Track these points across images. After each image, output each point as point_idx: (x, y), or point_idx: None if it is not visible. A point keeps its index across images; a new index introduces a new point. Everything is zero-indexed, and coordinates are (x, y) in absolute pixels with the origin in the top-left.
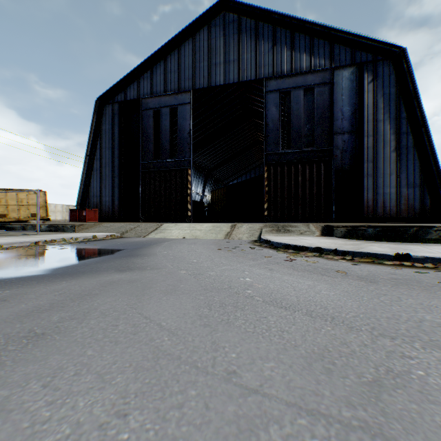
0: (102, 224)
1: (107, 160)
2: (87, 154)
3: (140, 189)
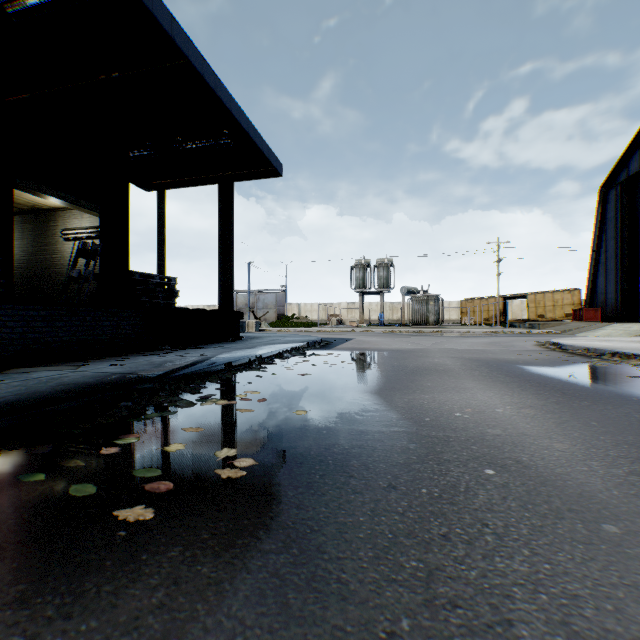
0: (569, 323)
1: (610, 252)
2: (591, 249)
3: (639, 281)
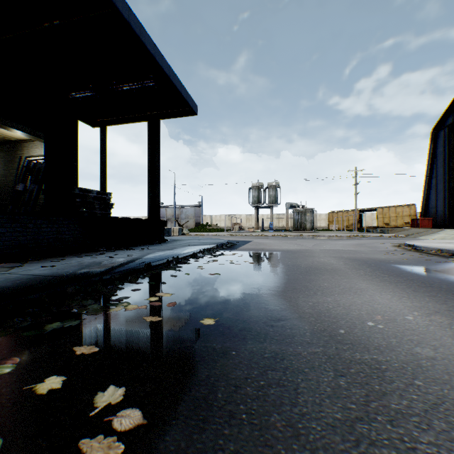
0: (410, 229)
1: (439, 177)
2: (425, 175)
3: None
